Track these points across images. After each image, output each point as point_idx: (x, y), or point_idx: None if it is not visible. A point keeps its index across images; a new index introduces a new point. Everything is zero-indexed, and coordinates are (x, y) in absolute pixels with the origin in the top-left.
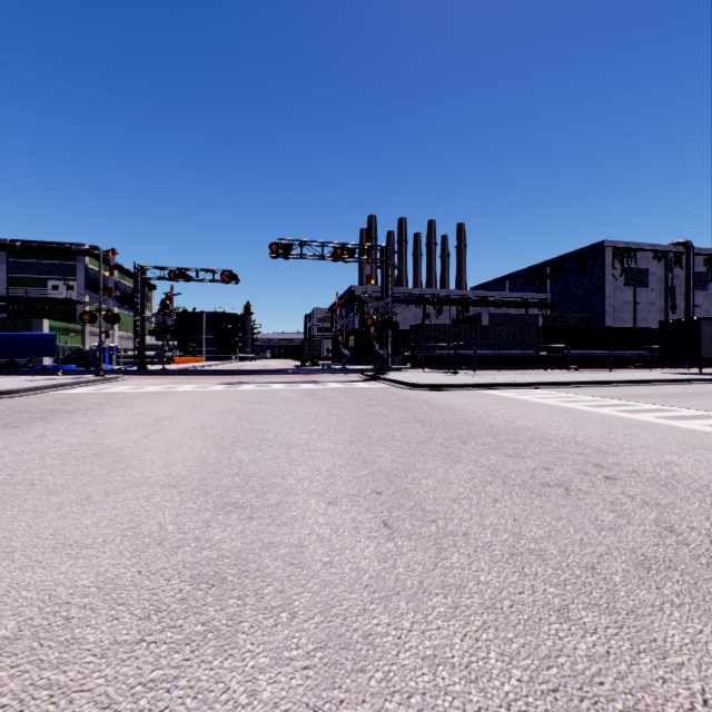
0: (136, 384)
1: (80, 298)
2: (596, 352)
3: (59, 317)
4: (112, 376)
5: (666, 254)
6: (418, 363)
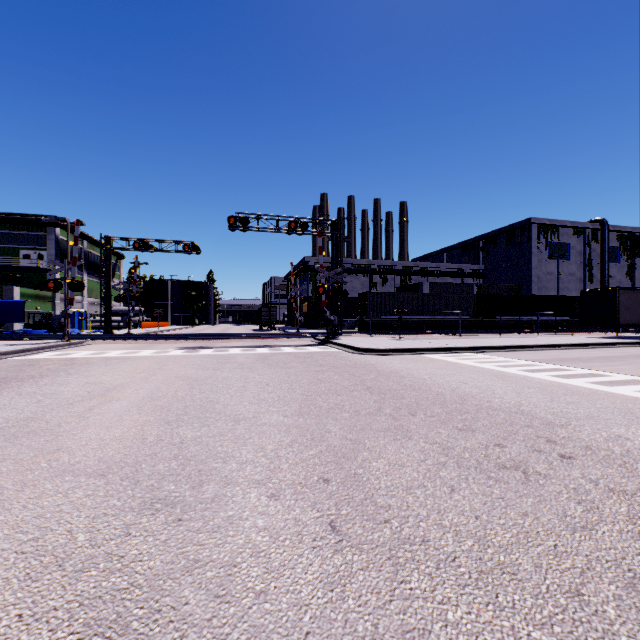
0: (99, 349)
1: (51, 267)
2: (525, 317)
3: (30, 284)
4: (77, 341)
5: (585, 230)
6: (366, 327)
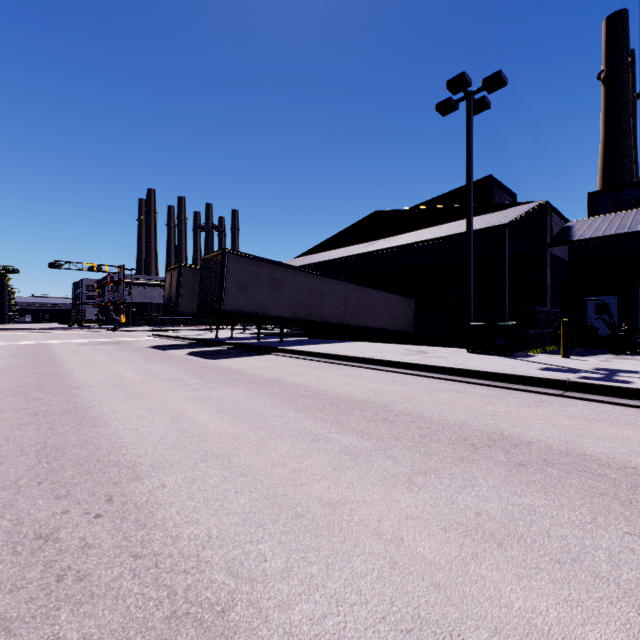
0: None
1: None
2: None
3: None
4: None
5: None
6: (148, 323)
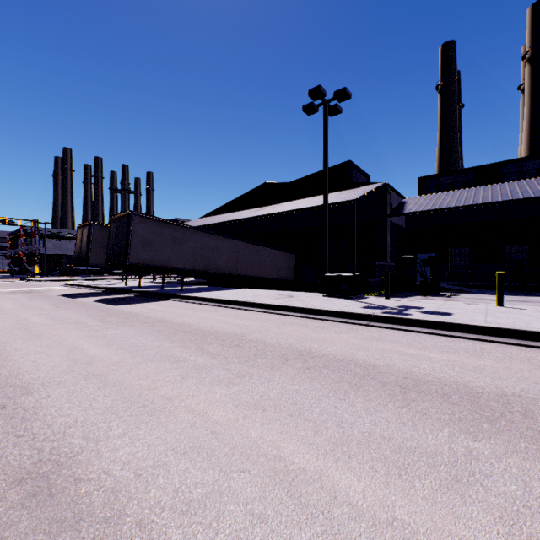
0: None
1: None
2: None
3: None
4: None
5: None
6: (63, 274)
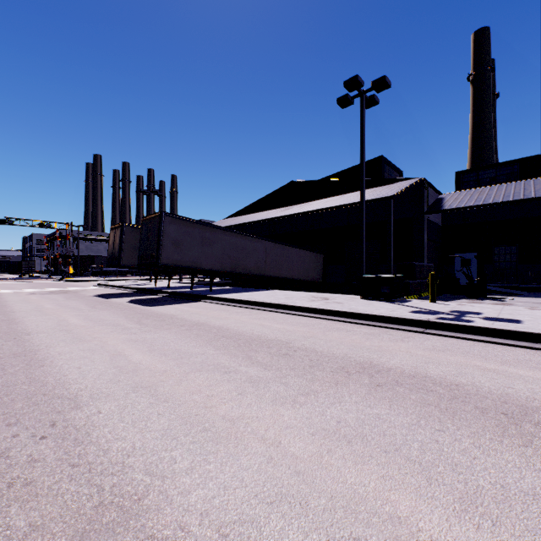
0: None
1: None
2: None
3: None
4: None
5: None
6: (94, 274)
